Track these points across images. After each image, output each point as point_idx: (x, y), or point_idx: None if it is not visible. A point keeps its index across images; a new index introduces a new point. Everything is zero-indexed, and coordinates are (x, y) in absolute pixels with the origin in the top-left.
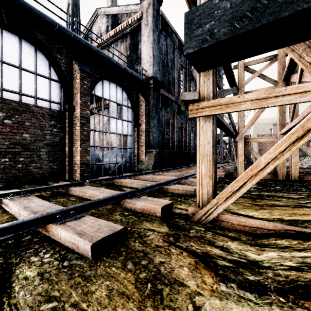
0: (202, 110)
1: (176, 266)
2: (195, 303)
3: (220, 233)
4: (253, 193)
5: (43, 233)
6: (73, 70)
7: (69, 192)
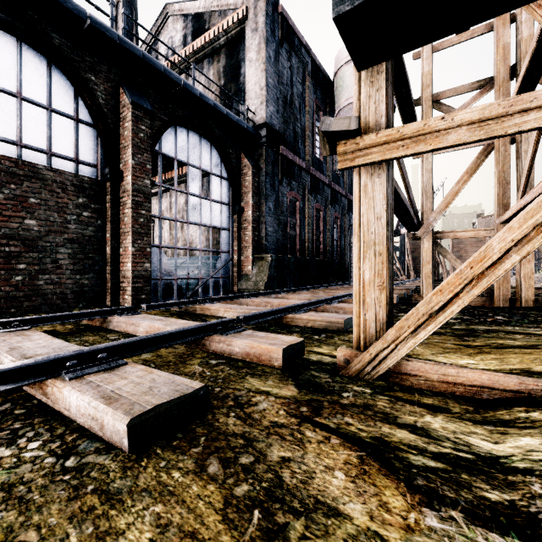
0: (366, 152)
1: (318, 468)
2: None
3: (404, 397)
4: (456, 326)
5: (38, 397)
6: (120, 105)
7: (107, 325)
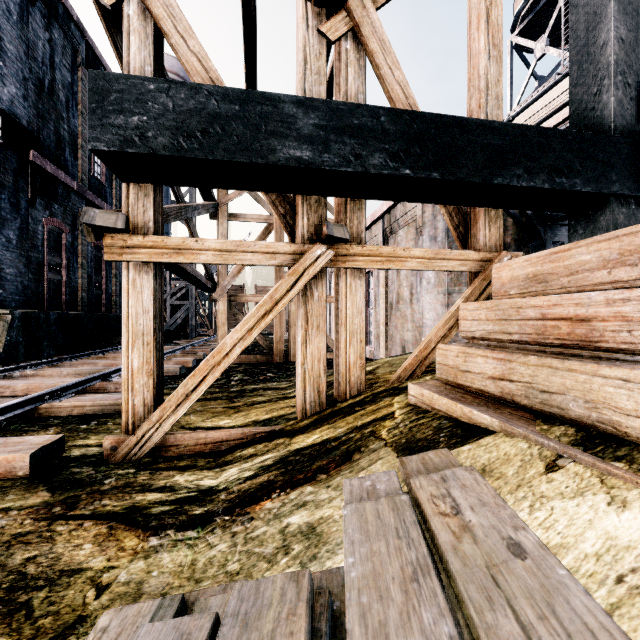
0: (134, 251)
1: (67, 550)
2: (101, 584)
3: (165, 466)
4: (233, 389)
5: None
6: None
7: None
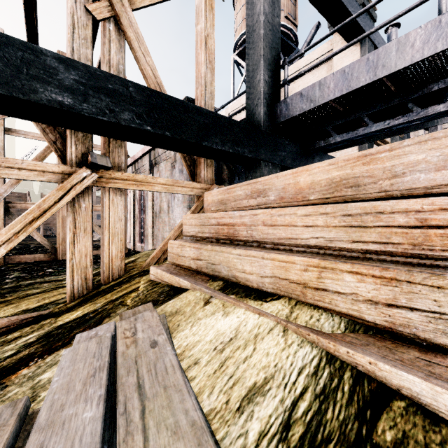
0: None
1: None
2: None
3: None
4: (7, 286)
5: None
6: None
7: None
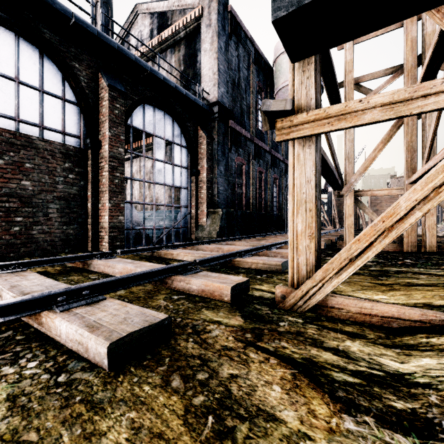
0: (298, 128)
1: (259, 383)
2: None
3: (329, 326)
4: (372, 268)
5: (34, 326)
6: (99, 88)
7: (89, 267)
